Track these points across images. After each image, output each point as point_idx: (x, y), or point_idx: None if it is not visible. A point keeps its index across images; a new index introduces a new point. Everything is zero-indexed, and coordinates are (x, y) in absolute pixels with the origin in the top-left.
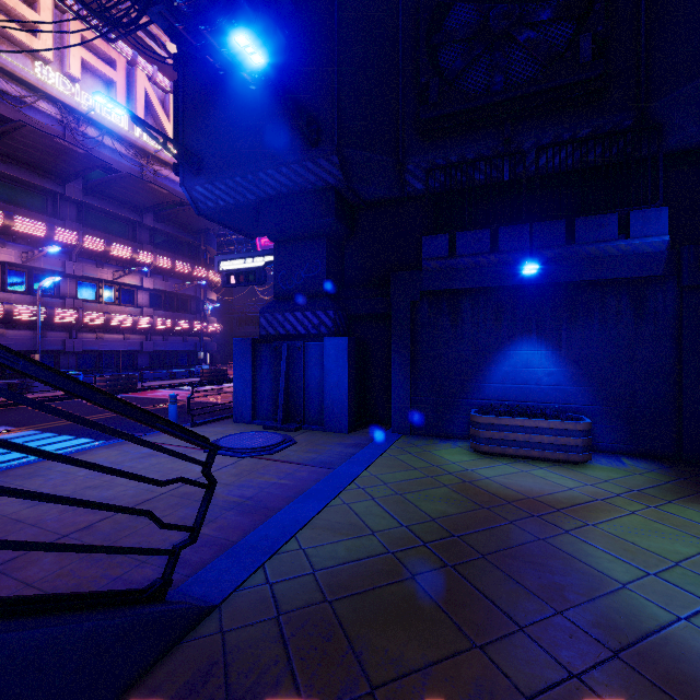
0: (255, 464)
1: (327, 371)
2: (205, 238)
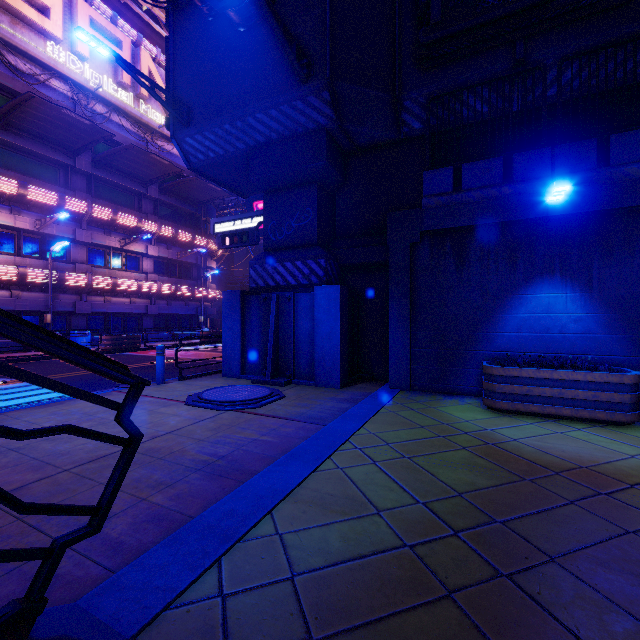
0: (236, 418)
1: (318, 322)
2: (205, 210)
